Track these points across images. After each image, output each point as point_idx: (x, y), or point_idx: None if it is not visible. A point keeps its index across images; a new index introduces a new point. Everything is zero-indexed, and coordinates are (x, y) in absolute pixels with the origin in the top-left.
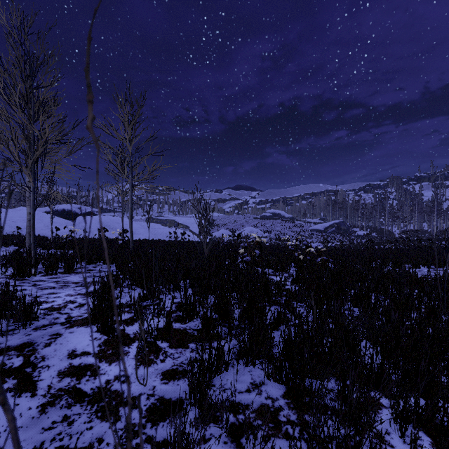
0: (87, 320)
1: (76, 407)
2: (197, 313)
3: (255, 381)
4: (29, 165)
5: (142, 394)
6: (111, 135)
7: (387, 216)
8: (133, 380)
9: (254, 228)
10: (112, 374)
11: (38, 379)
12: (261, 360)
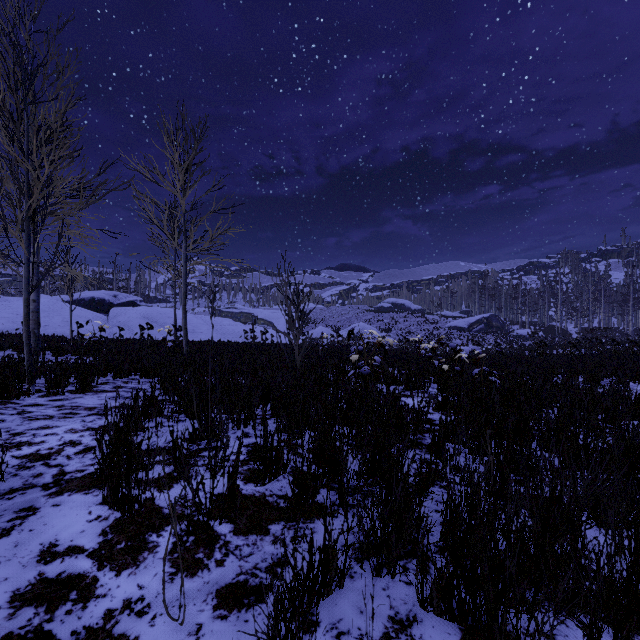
0: (90, 479)
1: None
2: (284, 465)
3: (397, 612)
4: (19, 221)
5: None
6: (154, 181)
7: (560, 307)
8: (160, 609)
9: (366, 325)
10: (120, 595)
11: None
12: (404, 561)
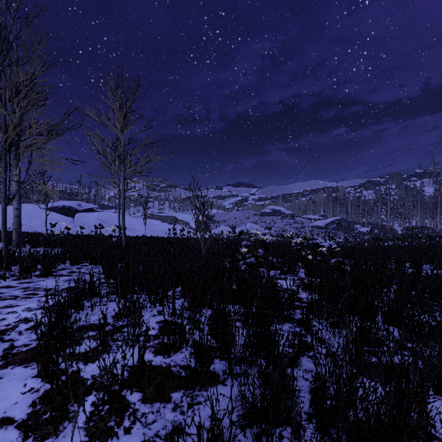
0: (32, 353)
1: None
2: (187, 339)
3: None
4: None
5: None
6: (101, 123)
7: (389, 212)
8: None
9: (254, 224)
10: None
11: None
12: (279, 429)
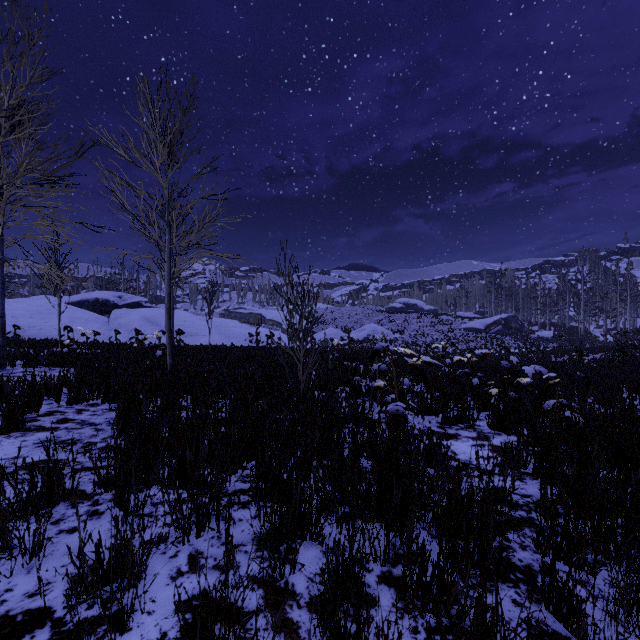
0: None
1: None
2: None
3: None
4: None
5: None
6: (129, 160)
7: (583, 308)
8: None
9: (378, 326)
10: None
11: None
12: None
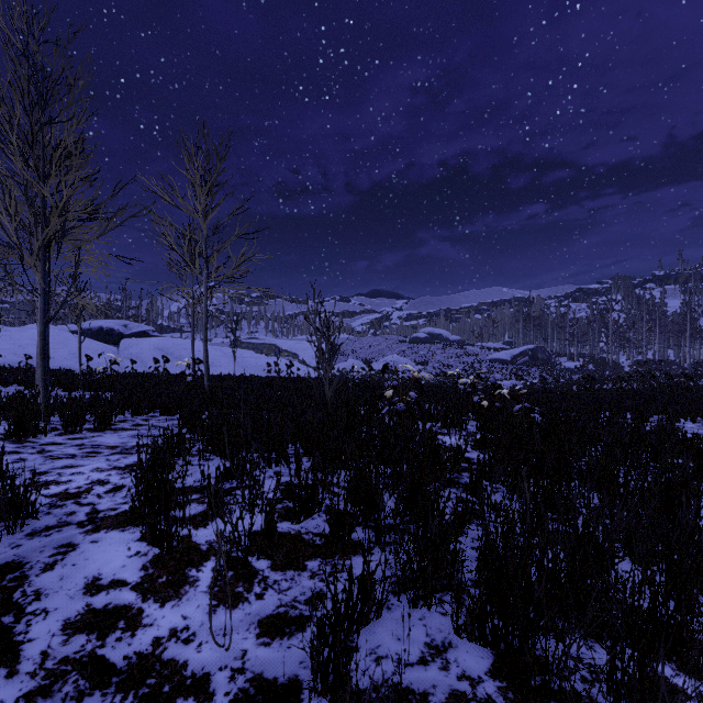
0: (125, 517)
1: (92, 698)
2: (319, 503)
3: (433, 639)
4: (35, 250)
5: (220, 669)
6: (173, 204)
7: (611, 338)
8: (205, 638)
9: (400, 357)
10: (166, 625)
11: (25, 638)
12: (439, 594)
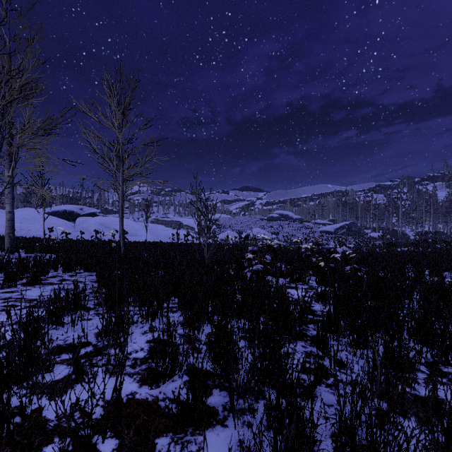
0: None
1: None
2: (180, 364)
3: None
4: None
5: None
6: (98, 121)
7: (401, 217)
8: None
9: (261, 229)
10: None
11: None
12: None
